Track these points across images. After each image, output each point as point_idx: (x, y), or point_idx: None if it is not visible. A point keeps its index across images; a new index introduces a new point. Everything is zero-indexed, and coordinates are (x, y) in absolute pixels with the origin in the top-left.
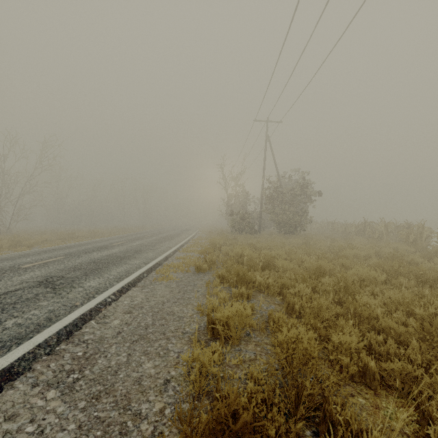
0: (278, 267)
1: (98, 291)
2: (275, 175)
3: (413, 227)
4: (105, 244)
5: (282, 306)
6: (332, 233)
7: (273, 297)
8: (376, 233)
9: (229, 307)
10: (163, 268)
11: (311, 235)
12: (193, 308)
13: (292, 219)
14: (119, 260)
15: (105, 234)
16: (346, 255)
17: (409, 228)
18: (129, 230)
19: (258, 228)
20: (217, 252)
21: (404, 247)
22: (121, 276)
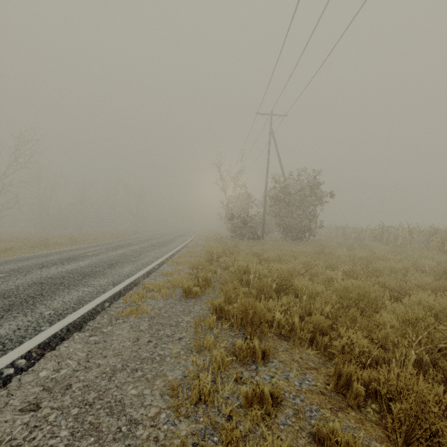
0: (297, 289)
1: (0, 348)
2: (279, 176)
3: (446, 233)
4: (77, 254)
5: (323, 372)
6: (345, 239)
7: (302, 349)
8: (398, 239)
9: (233, 423)
10: (137, 292)
11: (322, 242)
12: (164, 388)
13: (300, 223)
14: (79, 279)
15: (88, 240)
16: (380, 269)
17: (444, 234)
18: (119, 235)
19: (261, 233)
20: (214, 264)
21: (444, 257)
22: (65, 309)
